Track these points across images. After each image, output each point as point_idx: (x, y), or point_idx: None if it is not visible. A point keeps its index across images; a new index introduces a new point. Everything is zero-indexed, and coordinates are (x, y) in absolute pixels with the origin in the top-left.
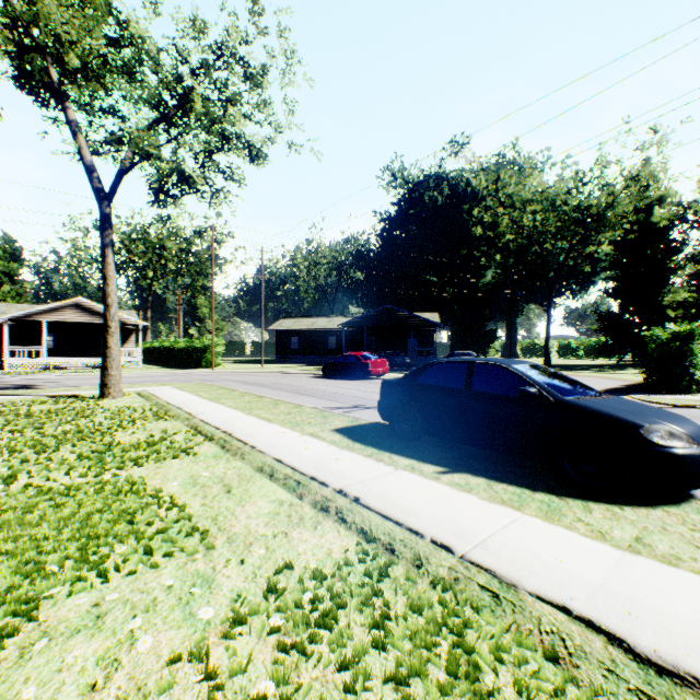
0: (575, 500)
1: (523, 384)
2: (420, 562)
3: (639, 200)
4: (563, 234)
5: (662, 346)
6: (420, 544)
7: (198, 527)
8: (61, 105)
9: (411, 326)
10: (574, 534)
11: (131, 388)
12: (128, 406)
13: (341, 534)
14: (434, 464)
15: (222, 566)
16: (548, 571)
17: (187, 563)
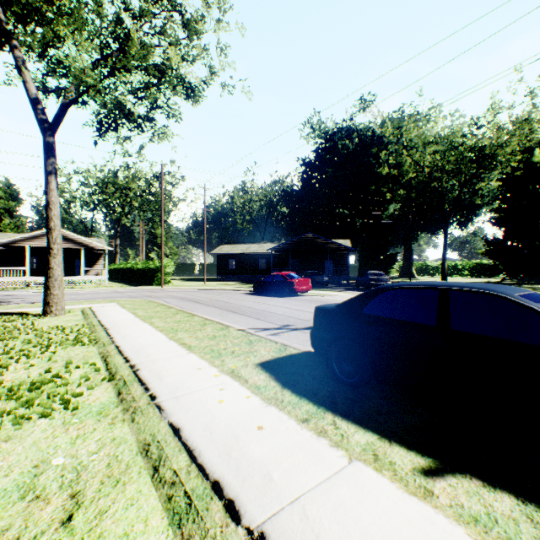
0: None
1: None
2: None
3: (526, 141)
4: (461, 170)
5: None
6: None
7: None
8: (8, 42)
9: (328, 250)
10: None
11: (79, 305)
12: (61, 325)
13: None
14: (406, 445)
15: None
16: None
17: None
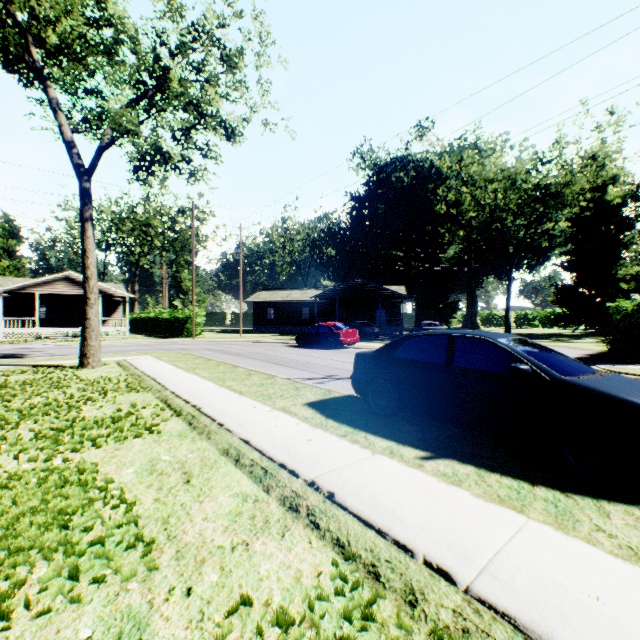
0: (585, 498)
1: (512, 360)
2: (414, 598)
3: (595, 179)
4: (524, 211)
5: (627, 317)
6: (411, 568)
7: (142, 536)
8: (42, 83)
9: (380, 298)
10: (600, 551)
11: (112, 358)
12: (104, 376)
13: (313, 546)
14: (415, 447)
15: (162, 599)
16: (586, 618)
17: (119, 595)
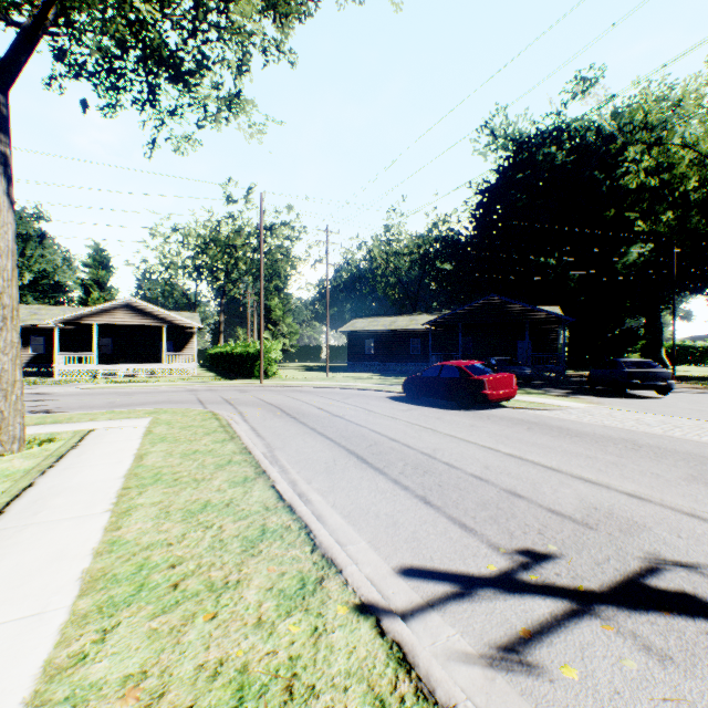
0: None
1: None
2: None
3: None
4: None
5: None
6: None
7: None
8: None
9: (526, 323)
10: None
11: (83, 423)
12: None
13: None
14: None
15: None
16: None
17: None
